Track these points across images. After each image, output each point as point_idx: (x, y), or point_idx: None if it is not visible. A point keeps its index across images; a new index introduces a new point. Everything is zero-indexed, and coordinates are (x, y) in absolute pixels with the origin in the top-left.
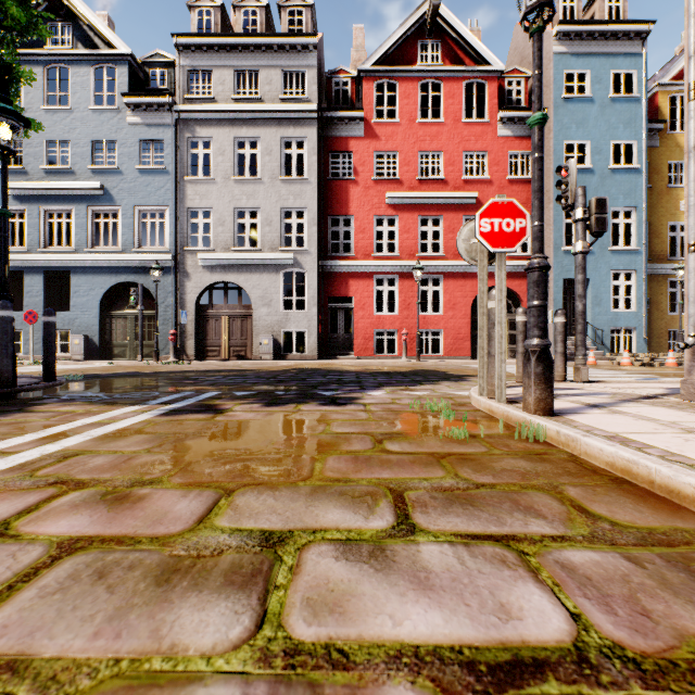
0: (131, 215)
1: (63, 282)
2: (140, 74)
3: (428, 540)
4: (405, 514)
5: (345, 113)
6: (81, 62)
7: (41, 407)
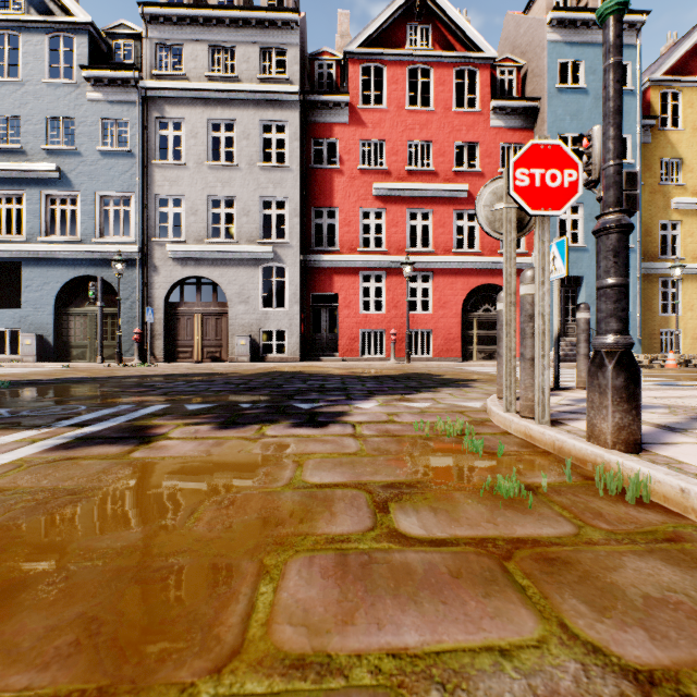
0: (92, 201)
1: (20, 277)
2: (103, 46)
3: None
4: None
5: (330, 97)
6: (34, 29)
7: None
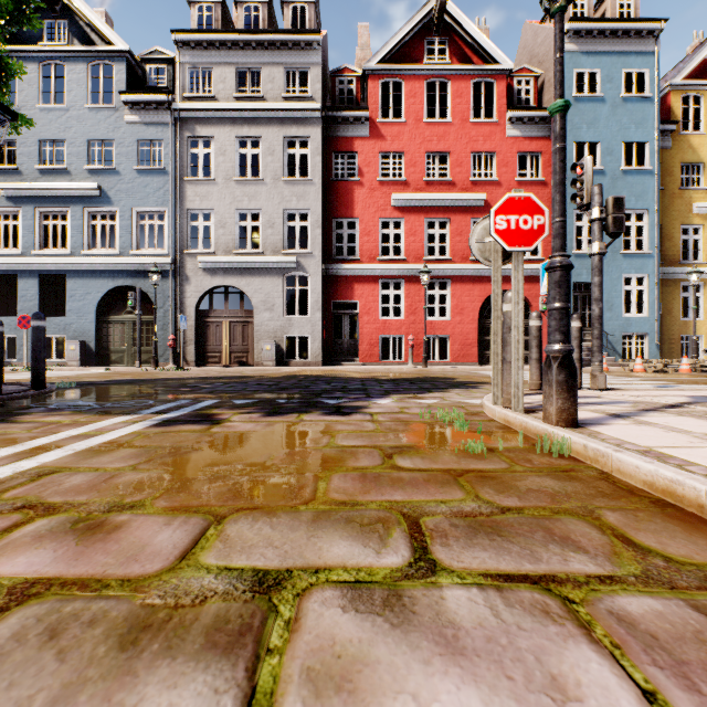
0: (129, 217)
1: (59, 286)
2: (138, 71)
3: (452, 582)
4: (423, 547)
5: (350, 112)
6: (78, 59)
7: (25, 417)
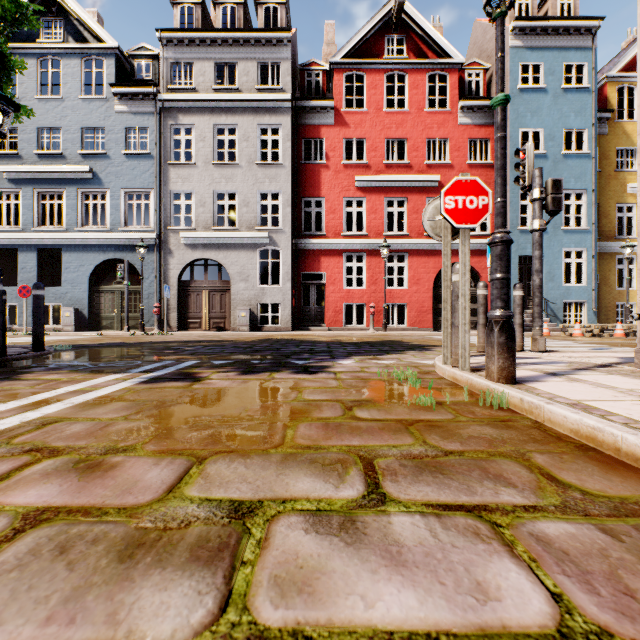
0: (119, 197)
1: (55, 259)
2: (127, 66)
3: (399, 510)
4: (375, 482)
5: (317, 102)
6: (72, 54)
7: (28, 375)
